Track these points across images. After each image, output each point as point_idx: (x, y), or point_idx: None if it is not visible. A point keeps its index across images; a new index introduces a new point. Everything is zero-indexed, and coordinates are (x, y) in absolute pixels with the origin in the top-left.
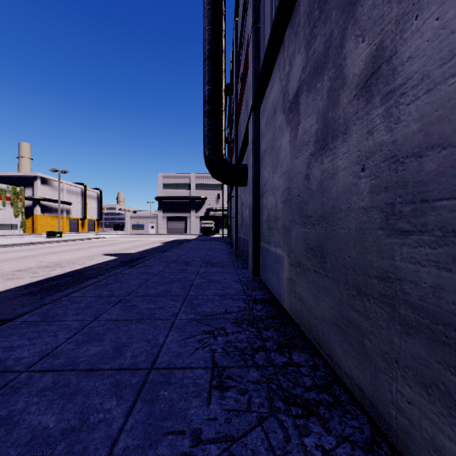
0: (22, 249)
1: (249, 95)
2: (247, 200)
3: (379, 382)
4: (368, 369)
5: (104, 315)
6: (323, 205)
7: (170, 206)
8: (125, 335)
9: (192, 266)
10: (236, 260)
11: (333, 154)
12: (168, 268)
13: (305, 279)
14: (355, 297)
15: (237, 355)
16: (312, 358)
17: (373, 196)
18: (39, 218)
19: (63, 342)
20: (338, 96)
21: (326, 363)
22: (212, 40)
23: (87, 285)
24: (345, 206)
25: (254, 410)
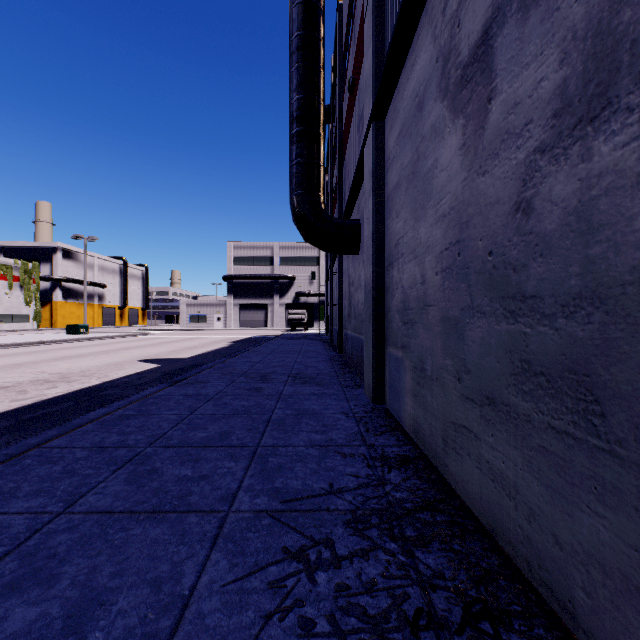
0: (24, 351)
1: (366, 98)
2: (360, 276)
3: None
4: None
5: (88, 496)
6: (594, 265)
7: (244, 289)
8: (110, 564)
9: (272, 383)
10: (341, 372)
11: None
12: (232, 387)
13: (513, 439)
14: None
15: None
16: None
17: None
18: (60, 306)
19: None
20: None
21: None
22: (304, 21)
23: (86, 421)
24: None
25: None
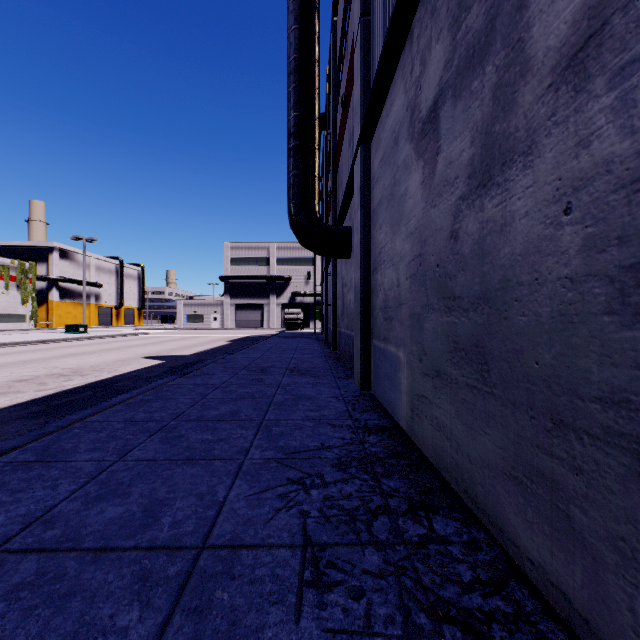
0: (29, 349)
1: (355, 122)
2: (351, 278)
3: (604, 589)
4: (579, 561)
5: (134, 451)
6: (485, 278)
7: (240, 289)
8: (165, 487)
9: (271, 375)
10: (335, 366)
11: (504, 191)
12: (236, 378)
13: (449, 397)
14: (549, 432)
15: (344, 523)
16: (466, 527)
17: (591, 255)
18: (56, 306)
19: (65, 498)
20: (513, 94)
21: (491, 537)
22: (300, 45)
23: (114, 403)
24: (528, 276)
25: (378, 632)
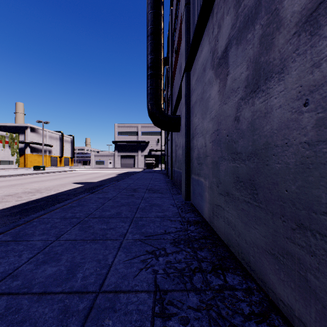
0: (14, 178)
1: (182, 60)
2: (180, 142)
3: None
4: (314, 306)
5: (64, 235)
6: (255, 142)
7: (123, 147)
8: (79, 255)
9: (138, 192)
10: (171, 187)
11: (267, 94)
12: (120, 194)
13: (234, 207)
14: (294, 230)
15: (177, 277)
16: (245, 280)
17: (321, 129)
18: (29, 156)
19: (25, 262)
20: (272, 39)
21: (259, 286)
22: (154, 21)
23: (55, 208)
24: (281, 142)
25: None
